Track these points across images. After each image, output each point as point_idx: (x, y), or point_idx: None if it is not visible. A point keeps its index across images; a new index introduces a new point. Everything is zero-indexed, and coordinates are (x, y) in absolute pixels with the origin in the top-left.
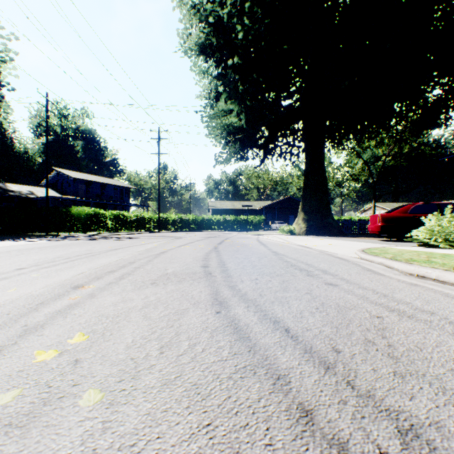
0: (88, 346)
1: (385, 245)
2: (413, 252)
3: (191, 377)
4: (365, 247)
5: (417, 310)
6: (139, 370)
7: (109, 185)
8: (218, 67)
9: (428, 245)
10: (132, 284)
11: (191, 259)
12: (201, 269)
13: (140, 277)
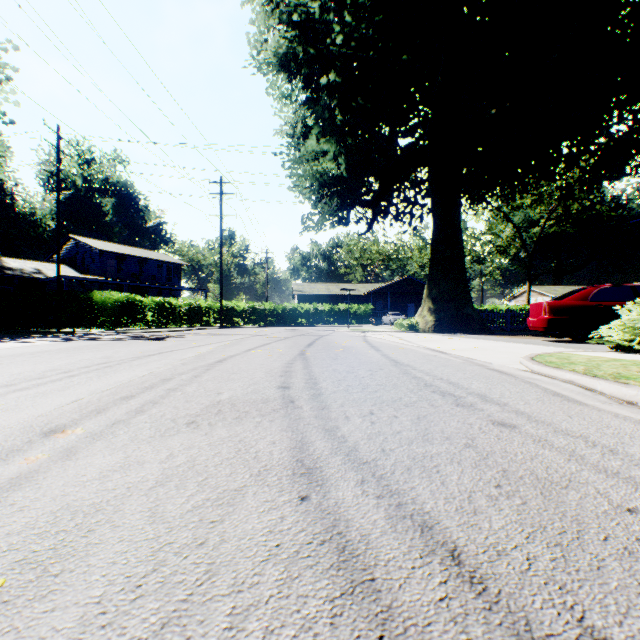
0: None
1: (558, 349)
2: (613, 362)
3: None
4: (531, 352)
5: None
6: None
7: (151, 260)
8: (306, 88)
9: (627, 349)
10: (152, 426)
11: (262, 374)
12: (277, 392)
13: (171, 408)
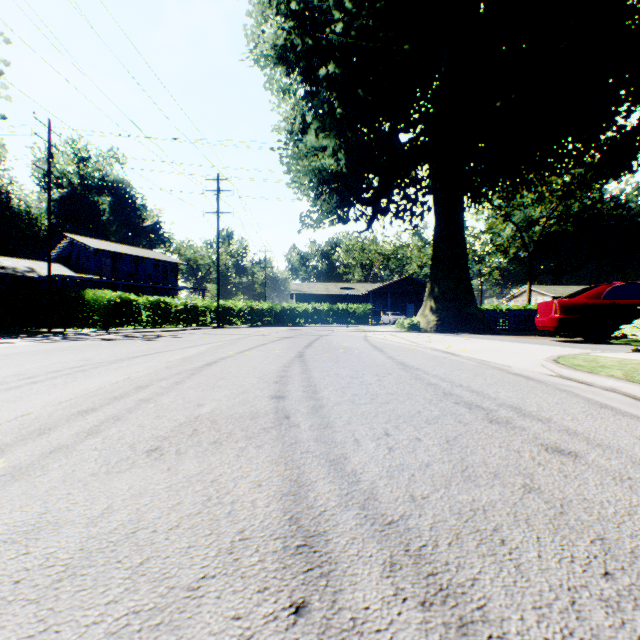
0: None
1: (575, 350)
2: None
3: None
4: (548, 353)
5: None
6: None
7: (147, 259)
8: (304, 81)
9: None
10: (101, 455)
11: (254, 380)
12: (269, 403)
13: (135, 427)
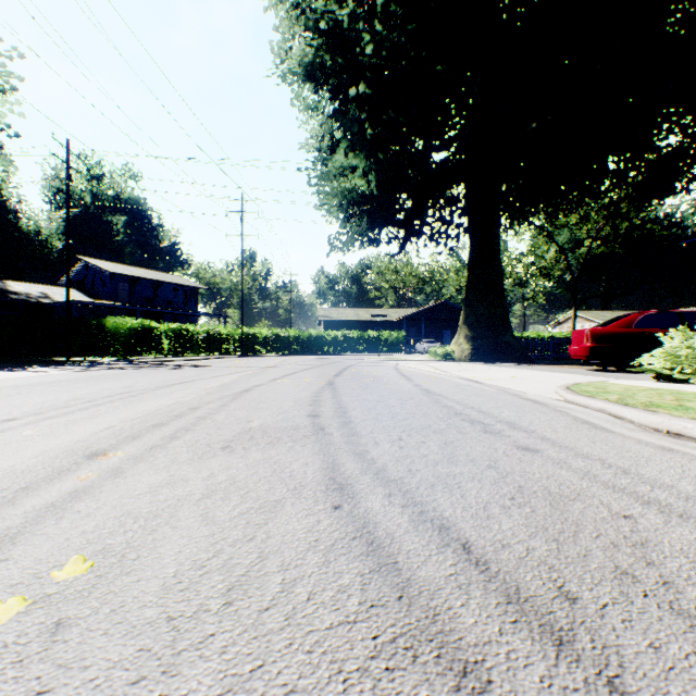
0: (88, 587)
1: (599, 378)
2: (649, 391)
3: (284, 668)
4: (569, 381)
5: (691, 501)
6: (179, 650)
7: (166, 284)
8: (334, 99)
9: (669, 378)
10: (189, 450)
11: (291, 403)
12: (307, 420)
13: (204, 435)
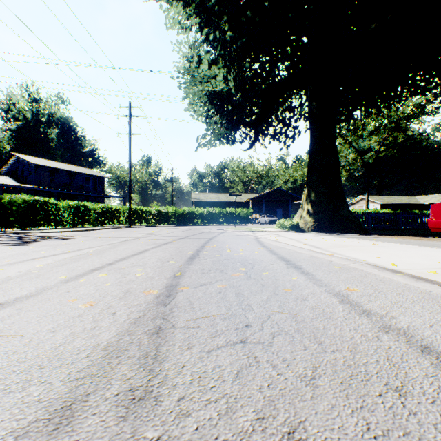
0: None
1: None
2: None
3: None
4: None
5: None
6: None
7: (79, 174)
8: (199, 14)
9: None
10: None
11: None
12: None
13: None
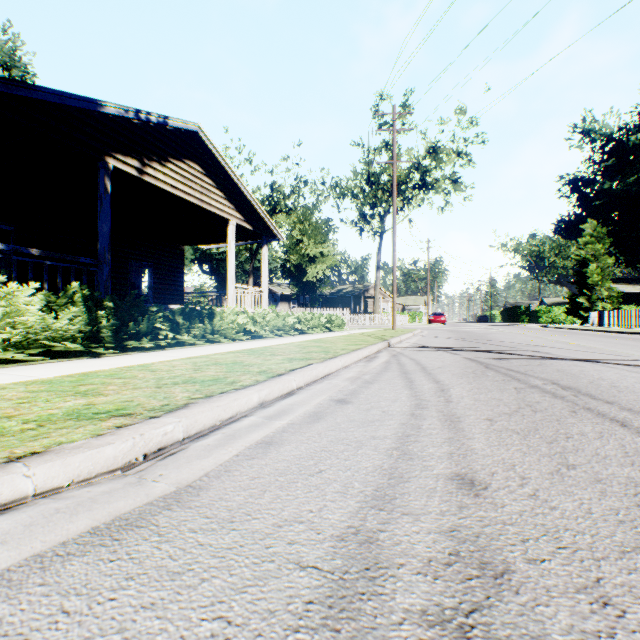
0: None
1: None
2: None
3: None
4: None
5: (421, 417)
6: None
7: None
8: None
9: None
10: None
11: None
12: None
13: None
